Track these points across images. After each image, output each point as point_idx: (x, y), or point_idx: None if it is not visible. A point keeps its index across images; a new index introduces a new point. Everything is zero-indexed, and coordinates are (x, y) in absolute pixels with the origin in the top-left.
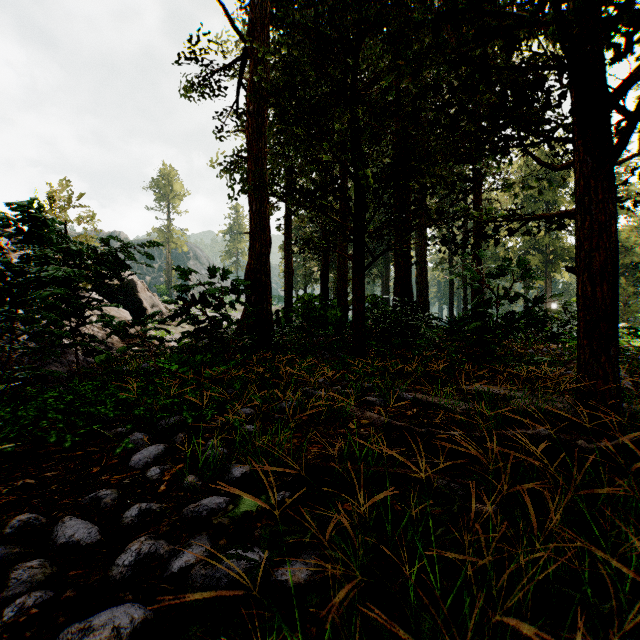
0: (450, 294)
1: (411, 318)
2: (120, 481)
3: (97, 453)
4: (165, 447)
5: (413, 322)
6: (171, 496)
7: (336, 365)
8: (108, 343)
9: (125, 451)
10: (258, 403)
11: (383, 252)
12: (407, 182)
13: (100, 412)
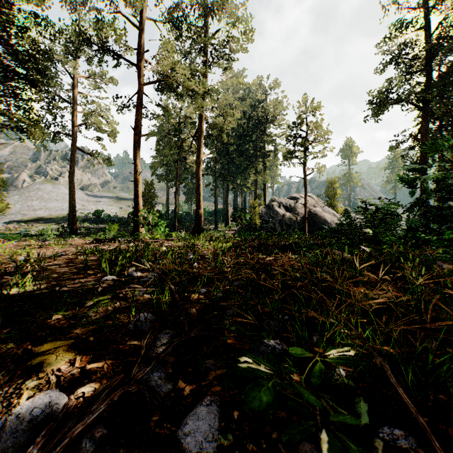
0: None
1: None
2: None
3: None
4: None
5: None
6: None
7: None
8: None
9: None
10: None
11: None
12: None
13: None
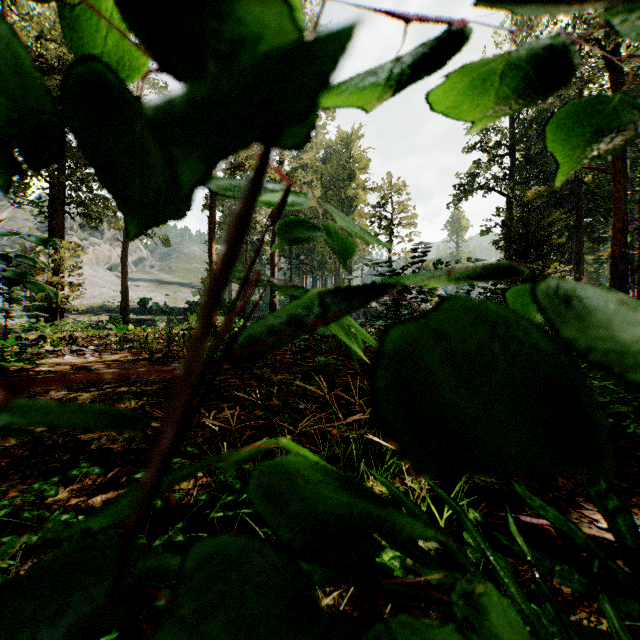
0: None
1: None
2: None
3: None
4: None
5: None
6: None
7: None
8: None
9: None
10: None
11: None
12: (579, 258)
13: None
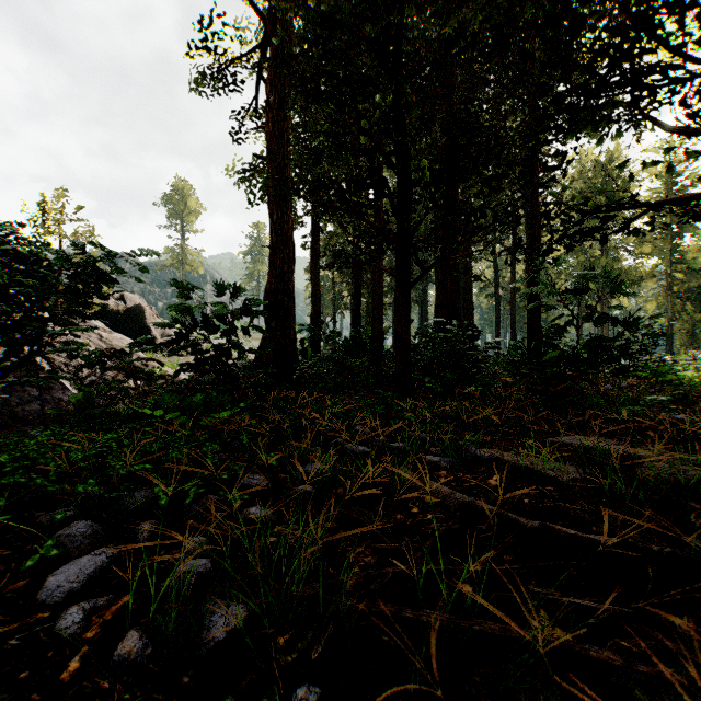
0: (496, 321)
1: (470, 346)
2: (3, 641)
3: (4, 561)
4: (111, 555)
5: (473, 351)
6: (81, 692)
7: (377, 407)
8: (107, 377)
9: (48, 559)
10: (263, 488)
11: (435, 263)
12: (454, 189)
13: (35, 484)
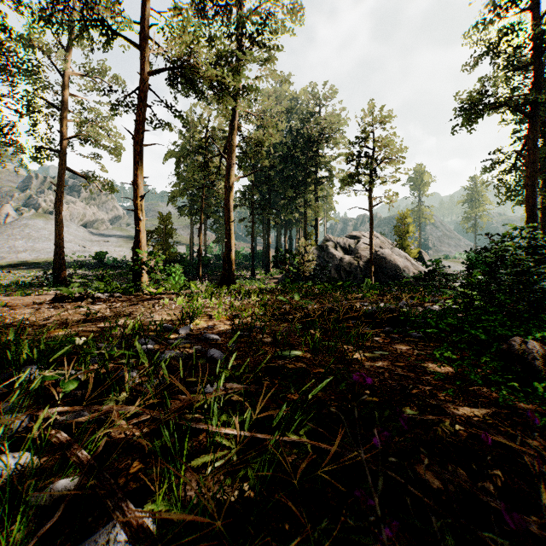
0: None
1: None
2: None
3: None
4: None
5: None
6: None
7: None
8: None
9: None
10: None
11: None
12: None
13: None
